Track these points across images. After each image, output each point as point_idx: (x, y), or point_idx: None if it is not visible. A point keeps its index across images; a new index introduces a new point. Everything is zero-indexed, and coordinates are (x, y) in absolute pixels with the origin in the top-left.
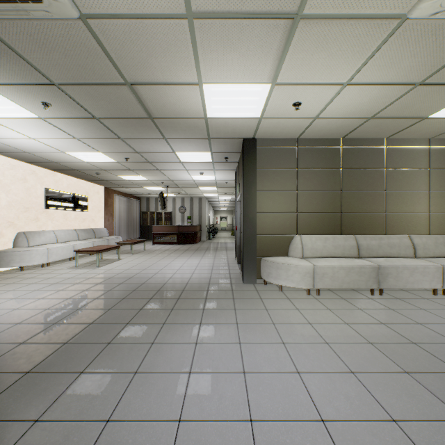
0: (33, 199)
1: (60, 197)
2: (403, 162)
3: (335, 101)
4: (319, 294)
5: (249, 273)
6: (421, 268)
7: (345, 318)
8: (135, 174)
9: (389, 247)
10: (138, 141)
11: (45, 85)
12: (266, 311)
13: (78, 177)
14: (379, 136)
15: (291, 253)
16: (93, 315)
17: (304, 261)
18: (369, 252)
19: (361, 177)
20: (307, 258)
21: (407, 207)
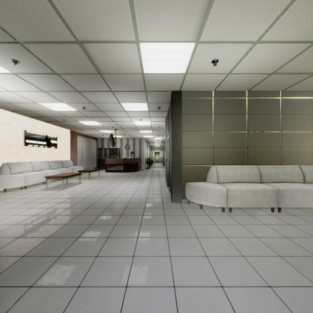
0: (15, 139)
1: (36, 137)
2: (294, 109)
3: (245, 59)
4: (231, 211)
5: (177, 194)
6: (311, 191)
7: (255, 233)
8: (91, 120)
9: (284, 174)
10: (91, 93)
11: (11, 43)
12: (191, 226)
13: (50, 123)
14: (276, 89)
15: (209, 179)
16: (52, 229)
17: (219, 186)
18: (269, 178)
19: (262, 121)
20: (221, 183)
21: (297, 144)
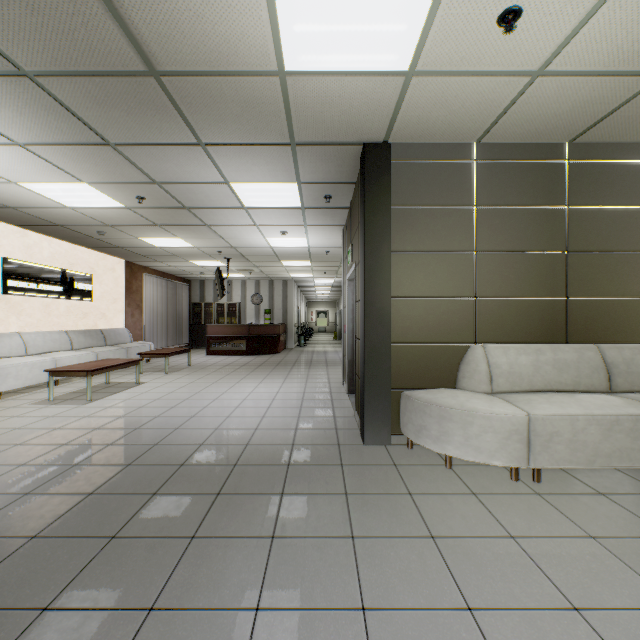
0: None
1: (35, 274)
2: None
3: (611, 5)
4: (540, 479)
5: (377, 423)
6: None
7: None
8: (168, 235)
9: None
10: (147, 152)
11: None
12: (434, 545)
13: (73, 241)
14: None
15: (465, 382)
16: None
17: (503, 404)
18: (632, 380)
19: (609, 224)
20: (500, 393)
21: None
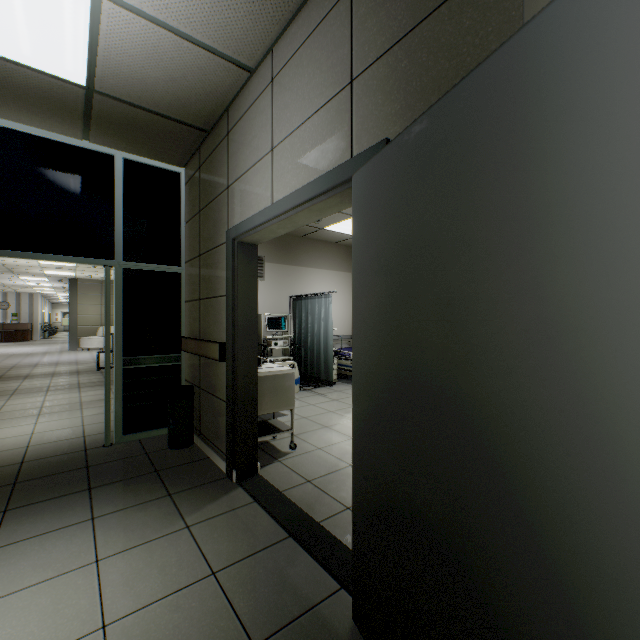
0: None
1: None
2: None
3: None
4: None
5: (74, 346)
6: None
7: None
8: None
9: None
10: None
11: None
12: (76, 353)
13: None
14: None
15: (98, 335)
16: None
17: (102, 337)
18: None
19: None
20: None
21: None
